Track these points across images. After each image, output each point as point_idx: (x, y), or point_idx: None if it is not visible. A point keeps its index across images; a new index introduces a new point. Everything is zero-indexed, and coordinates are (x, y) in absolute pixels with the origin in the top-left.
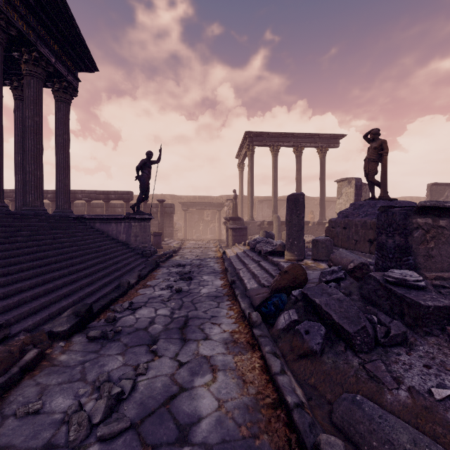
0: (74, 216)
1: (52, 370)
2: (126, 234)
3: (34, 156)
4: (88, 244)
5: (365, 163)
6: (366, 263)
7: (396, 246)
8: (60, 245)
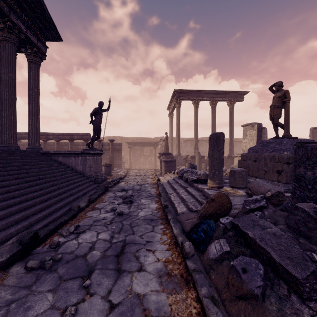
0: (42, 151)
1: None
2: (82, 165)
3: (9, 104)
4: (50, 173)
5: (270, 109)
6: (282, 191)
7: (316, 178)
8: (23, 175)
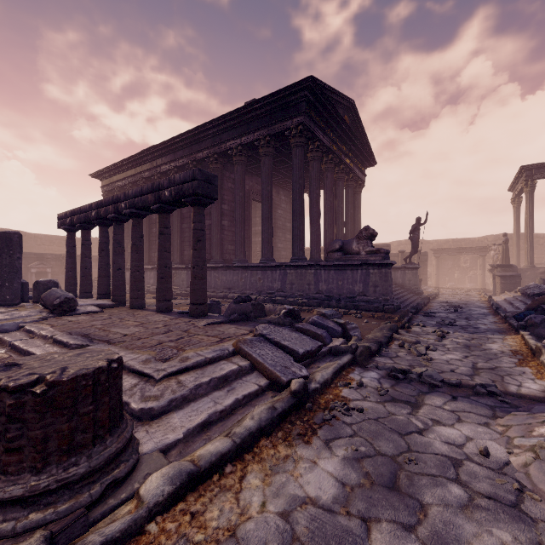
0: None
1: (419, 319)
2: (401, 279)
3: (350, 233)
4: None
5: None
6: None
7: None
8: None
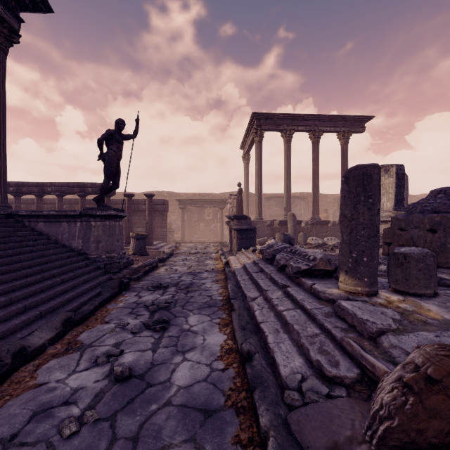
0: (5, 211)
1: None
2: (82, 238)
3: None
4: None
5: None
6: None
7: None
8: None
